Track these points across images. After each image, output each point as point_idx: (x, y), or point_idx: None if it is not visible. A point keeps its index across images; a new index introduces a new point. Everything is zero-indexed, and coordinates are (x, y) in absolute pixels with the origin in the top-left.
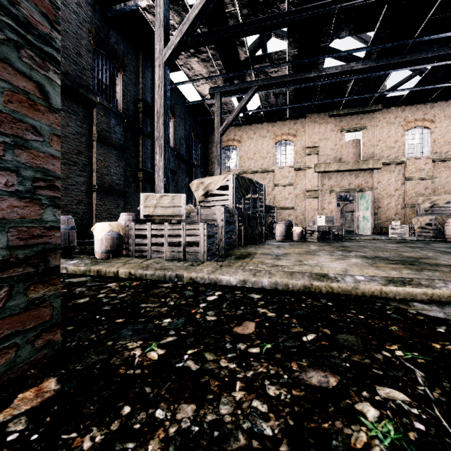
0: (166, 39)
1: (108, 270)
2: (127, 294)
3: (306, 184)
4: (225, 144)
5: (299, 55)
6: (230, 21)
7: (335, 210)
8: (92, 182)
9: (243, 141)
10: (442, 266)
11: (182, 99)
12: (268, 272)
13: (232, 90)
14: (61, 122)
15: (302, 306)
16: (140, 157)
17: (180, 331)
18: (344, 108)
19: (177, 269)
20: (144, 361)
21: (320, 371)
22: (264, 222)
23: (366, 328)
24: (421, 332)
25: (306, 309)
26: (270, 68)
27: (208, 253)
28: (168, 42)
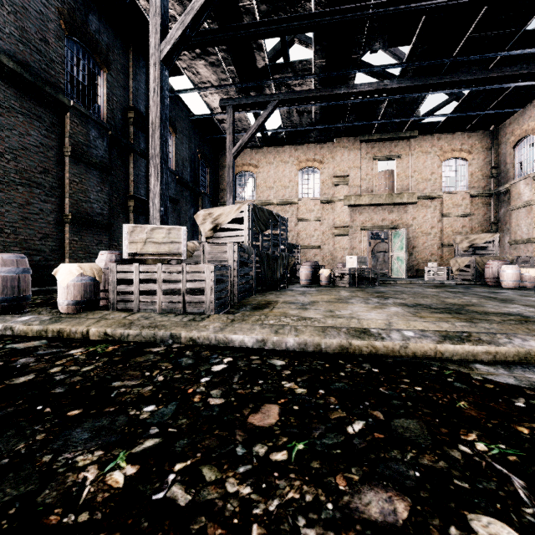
0: (164, 32)
1: (74, 329)
2: (96, 367)
3: (335, 220)
4: (239, 169)
5: (326, 66)
6: (245, 18)
7: (366, 250)
8: (64, 211)
9: (261, 166)
10: (492, 314)
11: (185, 112)
12: (294, 328)
13: (248, 104)
14: (18, 130)
15: (341, 375)
16: (131, 181)
17: (167, 427)
18: (377, 133)
19: (173, 326)
20: (98, 493)
21: (381, 489)
22: (286, 263)
23: (428, 407)
24: (497, 410)
25: (347, 379)
26: (293, 79)
27: (216, 303)
28: (166, 36)
